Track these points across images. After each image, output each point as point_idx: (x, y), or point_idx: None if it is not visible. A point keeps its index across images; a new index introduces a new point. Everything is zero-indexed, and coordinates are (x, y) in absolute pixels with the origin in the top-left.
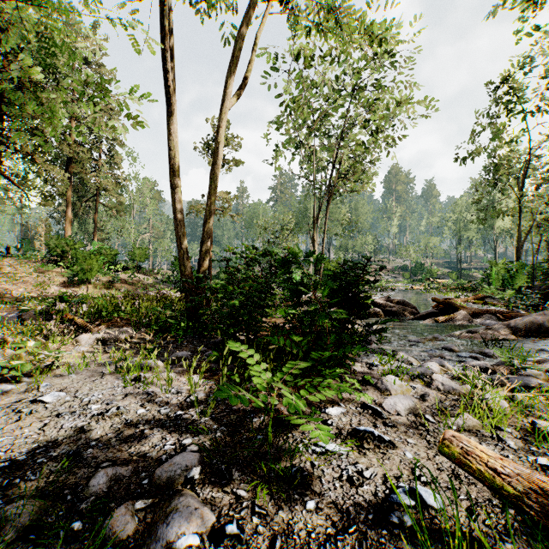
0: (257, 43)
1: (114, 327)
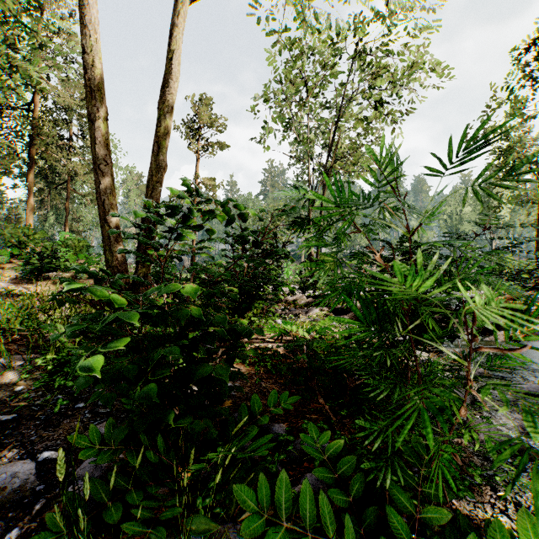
0: None
1: None
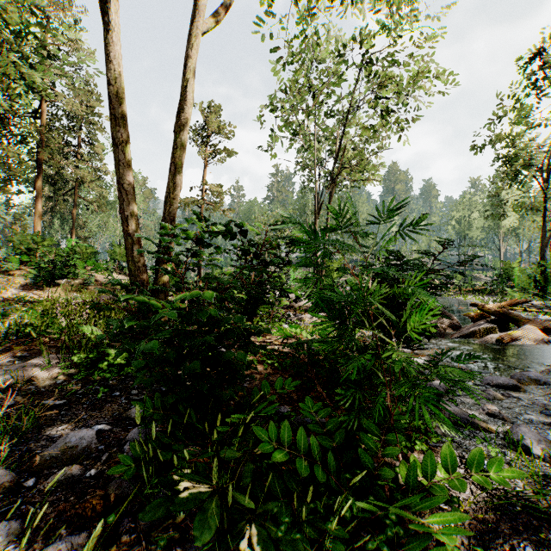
0: None
1: (32, 353)
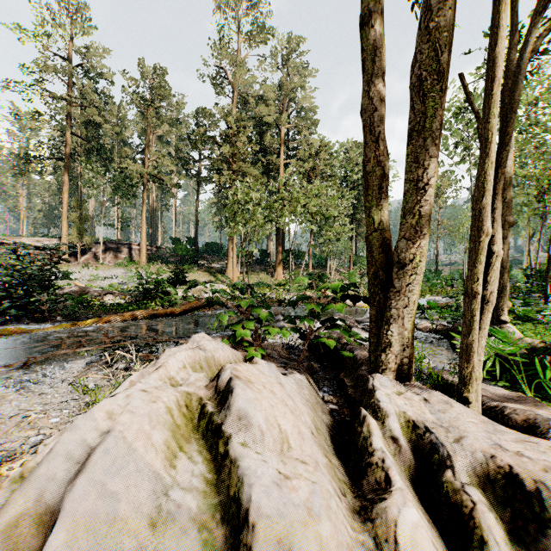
0: None
1: None
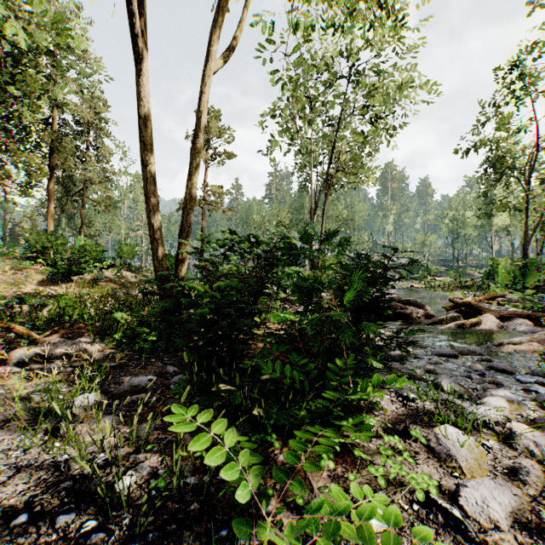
0: (249, 1)
1: (74, 335)
